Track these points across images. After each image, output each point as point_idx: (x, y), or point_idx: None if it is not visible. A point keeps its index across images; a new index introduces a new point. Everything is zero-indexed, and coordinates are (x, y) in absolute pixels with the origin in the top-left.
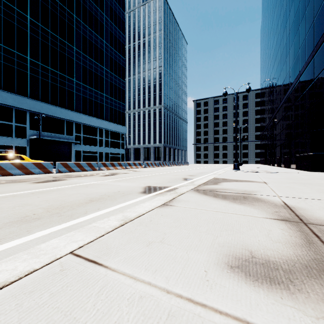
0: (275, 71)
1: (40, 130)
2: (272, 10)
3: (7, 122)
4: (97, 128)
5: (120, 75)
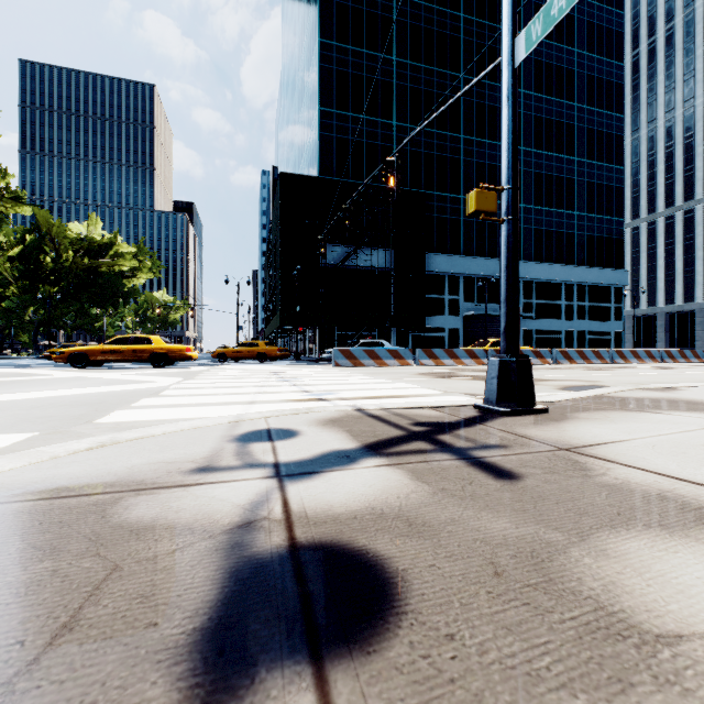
0: None
1: (475, 302)
2: None
3: (440, 295)
4: (562, 284)
5: (611, 157)
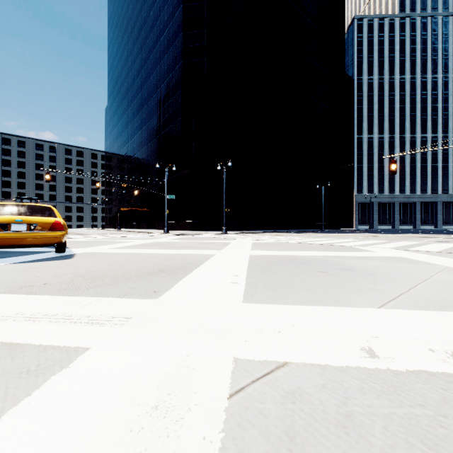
0: (126, 169)
1: None
2: (123, 124)
3: None
4: None
5: None
